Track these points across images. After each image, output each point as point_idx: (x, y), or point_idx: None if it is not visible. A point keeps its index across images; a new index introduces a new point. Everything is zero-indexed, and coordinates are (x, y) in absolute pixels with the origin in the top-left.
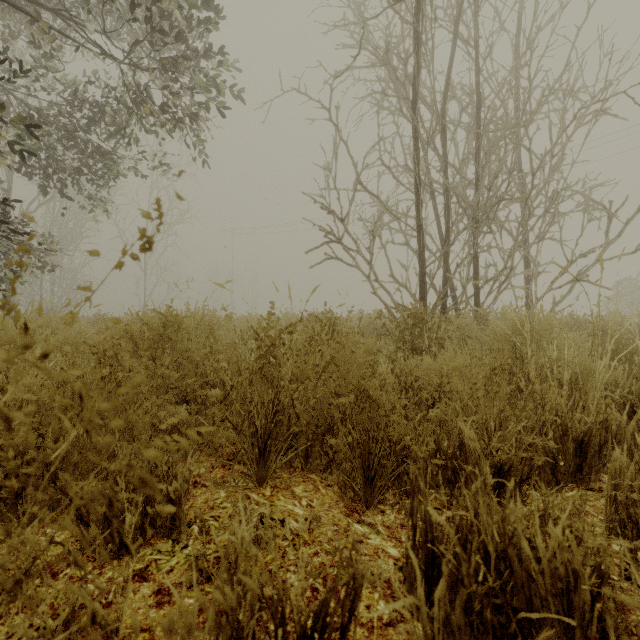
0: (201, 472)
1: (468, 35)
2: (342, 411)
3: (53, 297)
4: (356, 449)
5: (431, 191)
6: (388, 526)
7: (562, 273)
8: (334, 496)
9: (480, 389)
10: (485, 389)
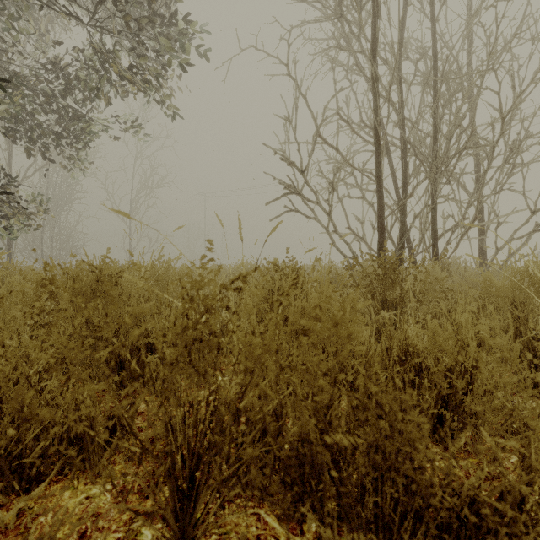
0: (102, 505)
1: None
2: (332, 454)
3: (52, 250)
4: None
5: (386, 147)
6: None
7: (524, 223)
8: None
9: None
10: None
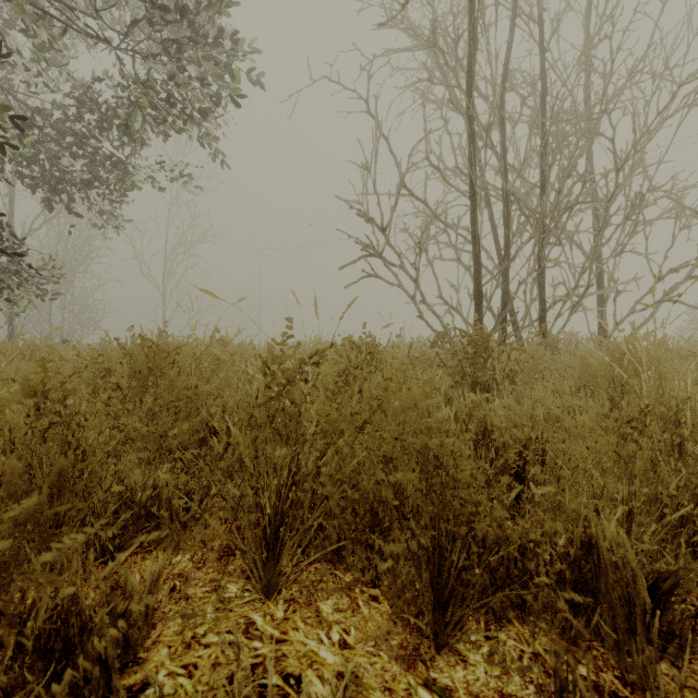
0: (185, 569)
1: (531, 13)
2: (397, 493)
3: (63, 324)
4: (421, 559)
5: (486, 198)
6: (477, 695)
7: (647, 292)
8: (382, 622)
9: (610, 453)
10: (617, 453)
